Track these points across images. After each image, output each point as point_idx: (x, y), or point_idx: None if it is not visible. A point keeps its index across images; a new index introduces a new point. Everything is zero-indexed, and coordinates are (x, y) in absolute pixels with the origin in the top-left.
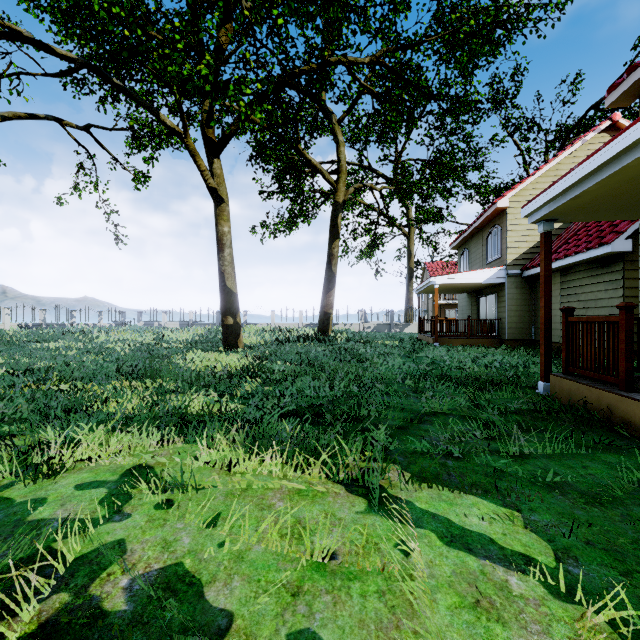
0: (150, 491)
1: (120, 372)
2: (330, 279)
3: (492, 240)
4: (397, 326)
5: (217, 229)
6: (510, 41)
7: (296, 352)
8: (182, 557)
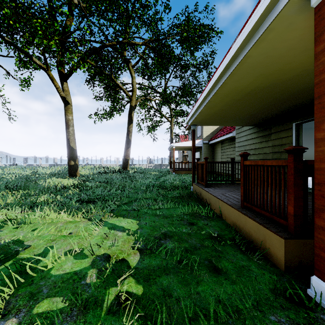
0: (12, 224)
1: (6, 187)
2: (128, 143)
3: (199, 127)
4: (164, 165)
5: (65, 117)
6: (209, 40)
7: (105, 178)
8: (19, 237)
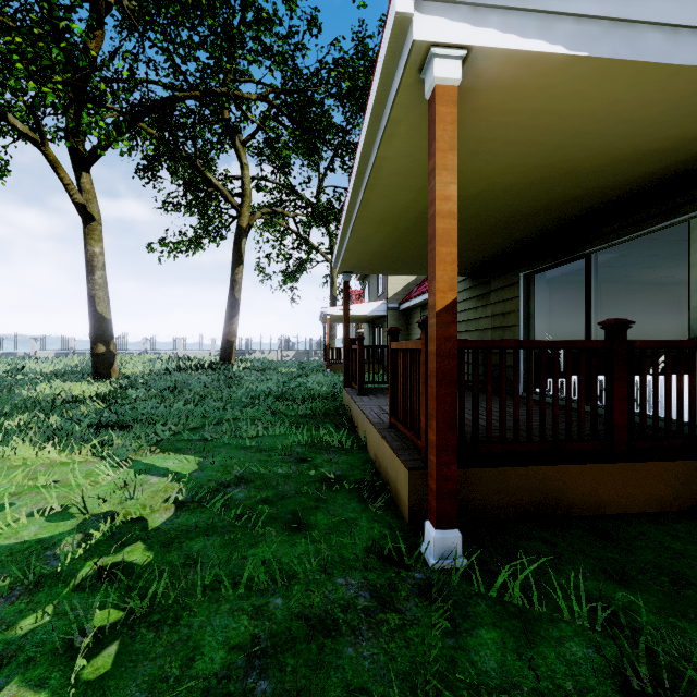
0: None
1: None
2: (233, 306)
3: (381, 276)
4: (316, 354)
5: (86, 249)
6: None
7: (174, 380)
8: None
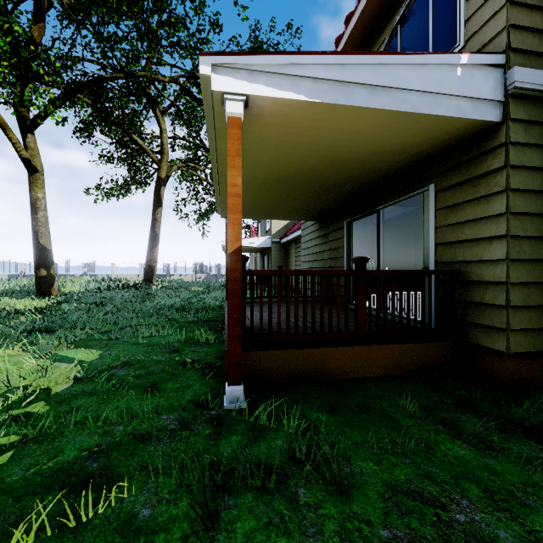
0: None
1: None
2: (154, 239)
3: None
4: (223, 276)
5: (31, 194)
6: None
7: (102, 297)
8: None
